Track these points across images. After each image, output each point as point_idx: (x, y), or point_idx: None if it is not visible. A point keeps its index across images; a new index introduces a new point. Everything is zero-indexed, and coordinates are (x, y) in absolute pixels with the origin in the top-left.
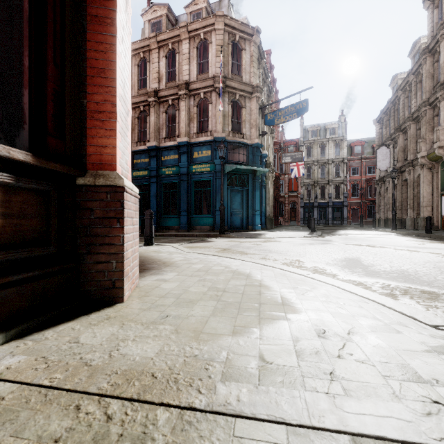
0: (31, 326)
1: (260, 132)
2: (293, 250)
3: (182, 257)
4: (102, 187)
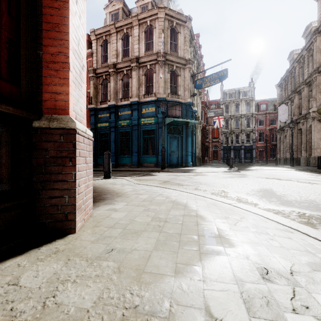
0: None
1: (191, 94)
2: (218, 182)
3: (131, 188)
4: (55, 129)
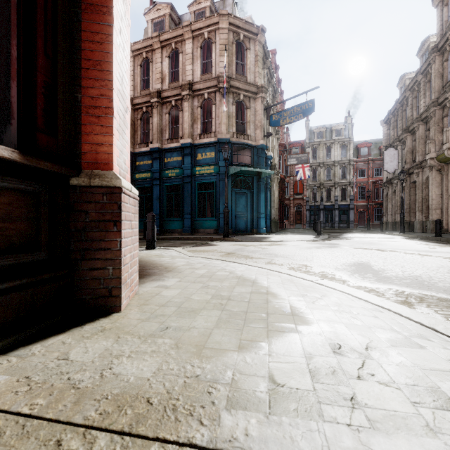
0: (17, 340)
1: (265, 133)
2: (300, 254)
3: (184, 262)
4: (97, 188)
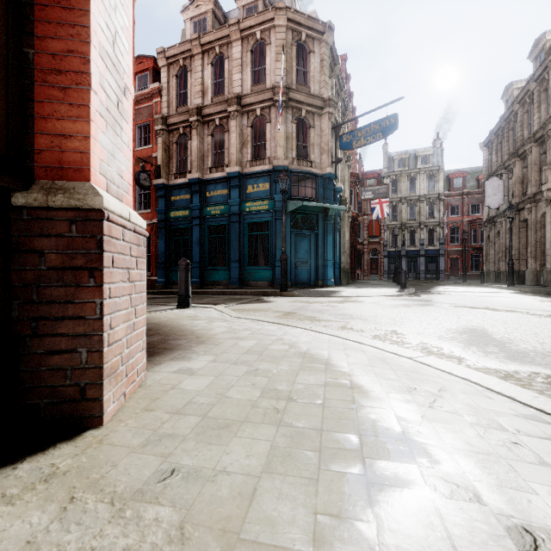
0: None
1: (333, 159)
2: (384, 315)
3: (225, 327)
4: (60, 211)
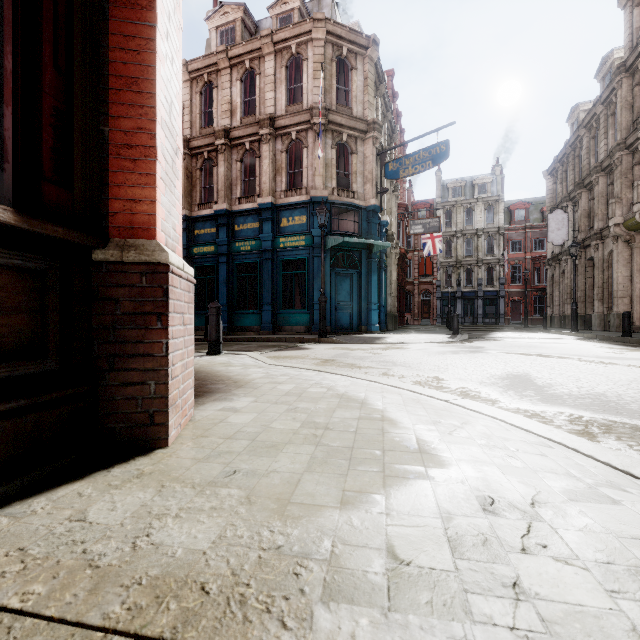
0: (12, 490)
1: (378, 189)
2: (429, 362)
3: (262, 373)
4: (133, 265)
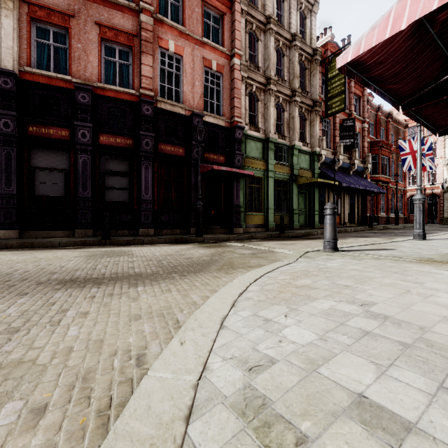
0: None
1: None
2: None
3: None
4: None
